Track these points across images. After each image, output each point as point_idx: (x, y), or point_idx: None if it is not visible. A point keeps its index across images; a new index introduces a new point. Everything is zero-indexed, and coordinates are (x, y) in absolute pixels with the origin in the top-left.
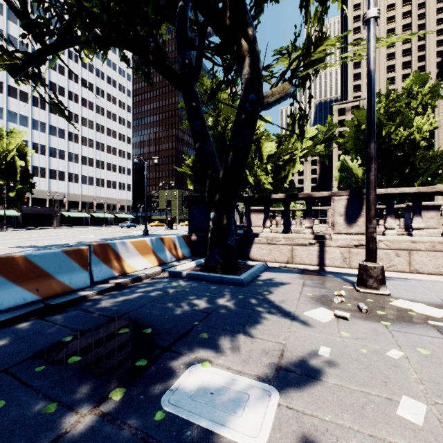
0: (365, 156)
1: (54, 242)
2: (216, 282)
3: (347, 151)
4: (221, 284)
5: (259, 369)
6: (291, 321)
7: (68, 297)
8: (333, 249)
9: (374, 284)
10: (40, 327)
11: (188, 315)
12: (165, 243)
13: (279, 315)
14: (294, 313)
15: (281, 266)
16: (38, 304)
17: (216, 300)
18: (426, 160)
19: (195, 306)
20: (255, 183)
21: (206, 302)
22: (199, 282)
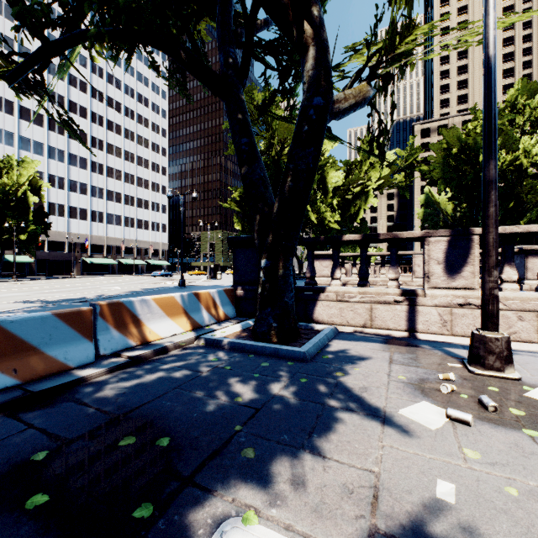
0: (456, 187)
1: (68, 296)
2: (268, 355)
3: (433, 181)
4: (276, 359)
5: (341, 532)
6: (381, 426)
7: (59, 380)
8: (428, 309)
9: (497, 363)
10: (6, 432)
11: (227, 413)
12: (202, 300)
13: (362, 415)
14: (384, 412)
15: (356, 332)
16: (14, 392)
17: (268, 385)
18: (536, 191)
19: (238, 397)
20: (318, 221)
21: (254, 388)
22: (245, 355)
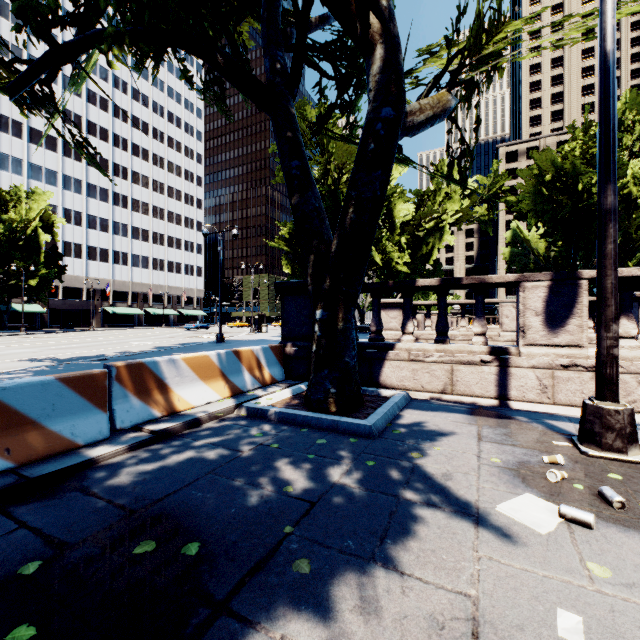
0: (550, 221)
1: (84, 352)
2: (325, 429)
3: (522, 214)
4: (335, 435)
5: None
6: (475, 529)
7: (63, 463)
8: (523, 371)
9: (617, 442)
10: None
11: (273, 509)
12: (243, 360)
13: (448, 513)
14: (477, 508)
15: (433, 399)
16: (5, 478)
17: (326, 470)
18: None
19: (287, 486)
20: (384, 263)
21: (308, 474)
22: (296, 428)
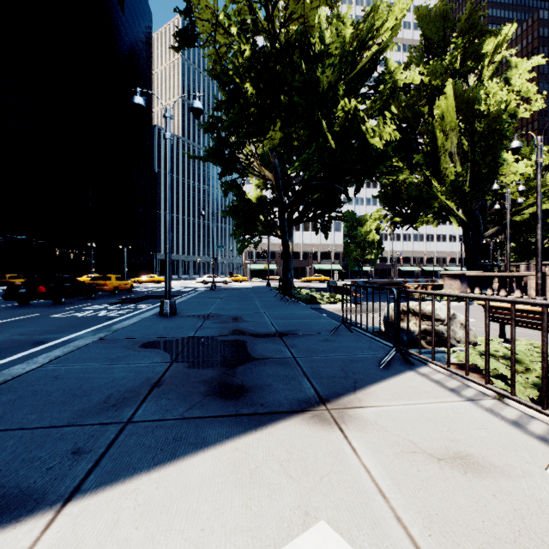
0: None
1: None
2: None
3: None
4: None
5: None
6: None
7: None
8: None
9: None
10: None
11: None
12: None
13: None
14: None
15: None
16: None
17: None
18: None
19: None
20: None
21: None
22: None
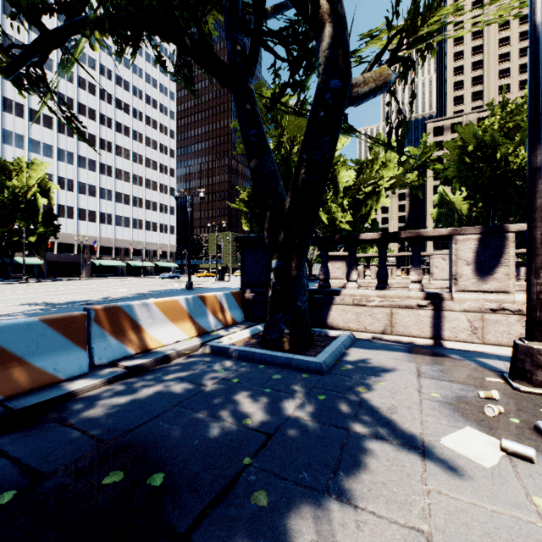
0: (472, 185)
1: (74, 298)
2: (280, 365)
3: (447, 180)
4: (289, 371)
5: None
6: (422, 461)
7: (45, 395)
8: (455, 314)
9: None
10: None
11: (233, 440)
12: (208, 304)
13: (396, 445)
14: (422, 441)
15: (374, 338)
16: None
17: (281, 403)
18: None
19: (246, 418)
20: (329, 221)
21: (265, 407)
22: (254, 365)
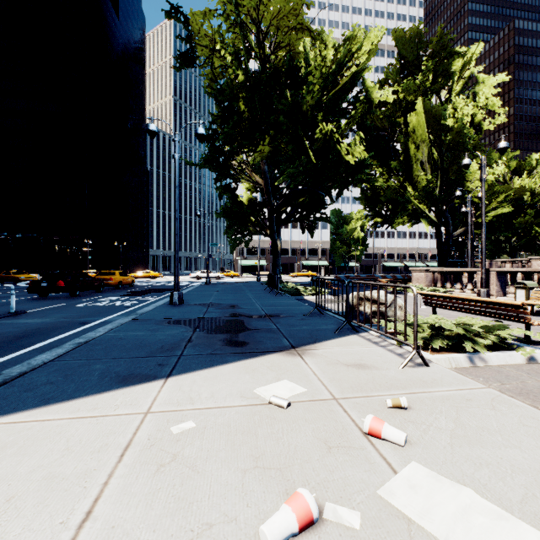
0: None
1: None
2: None
3: None
4: None
5: None
6: None
7: None
8: None
9: None
10: None
11: None
12: None
13: None
14: None
15: None
16: None
17: None
18: None
19: None
20: None
21: None
22: None
